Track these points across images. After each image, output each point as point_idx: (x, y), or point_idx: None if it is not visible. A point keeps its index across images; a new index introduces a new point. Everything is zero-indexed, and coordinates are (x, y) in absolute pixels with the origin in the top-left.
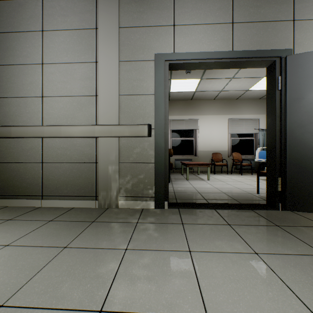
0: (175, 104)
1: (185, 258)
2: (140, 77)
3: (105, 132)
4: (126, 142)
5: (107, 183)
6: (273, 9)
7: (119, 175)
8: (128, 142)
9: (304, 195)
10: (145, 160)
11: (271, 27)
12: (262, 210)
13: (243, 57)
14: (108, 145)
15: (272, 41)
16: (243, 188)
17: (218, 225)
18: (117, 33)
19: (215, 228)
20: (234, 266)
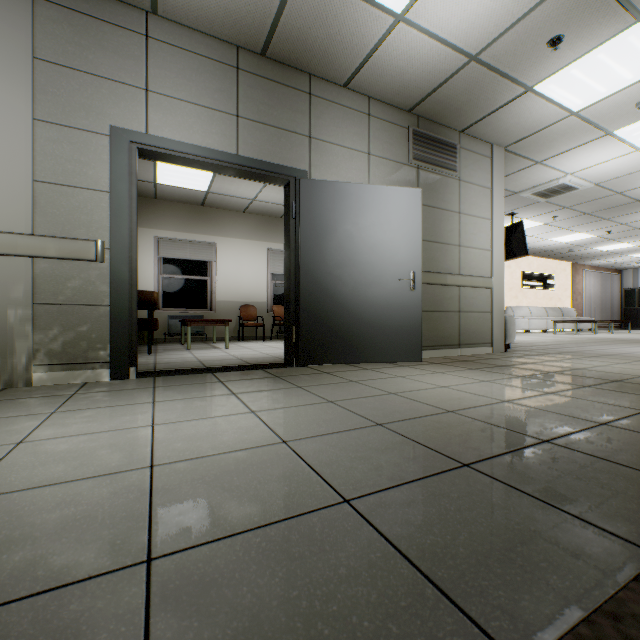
0: (170, 209)
1: (145, 406)
2: (81, 158)
3: (1, 246)
4: (51, 267)
5: (4, 342)
6: (288, 116)
7: (34, 327)
8: (55, 268)
9: (317, 345)
10: (93, 301)
11: (286, 137)
12: (276, 368)
13: (251, 167)
14: (7, 271)
15: (287, 156)
16: (272, 353)
17: (206, 383)
18: (28, 66)
19: (200, 385)
20: (202, 402)
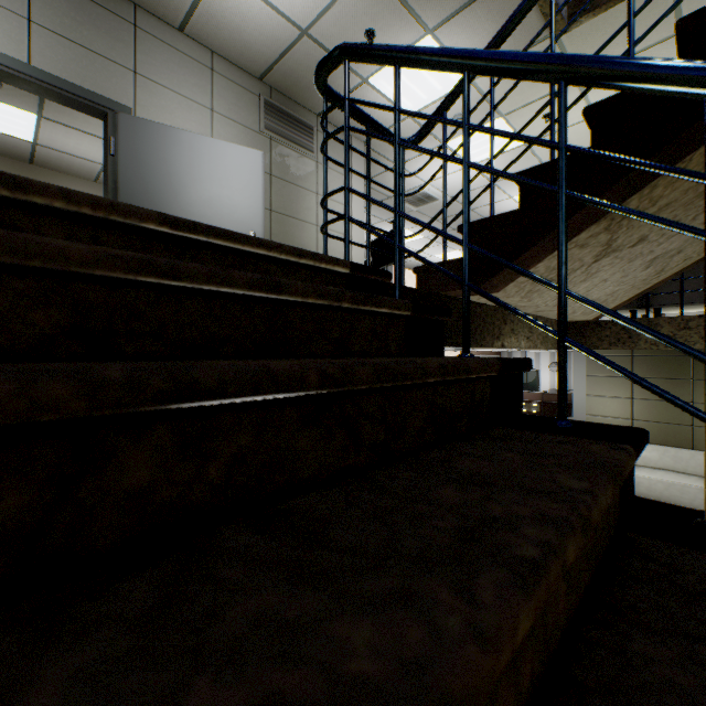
0: None
1: None
2: None
3: None
4: None
5: None
6: (105, 41)
7: None
8: None
9: None
10: None
11: (102, 64)
12: None
13: (50, 84)
14: None
15: (104, 85)
16: None
17: None
18: None
19: None
20: None
